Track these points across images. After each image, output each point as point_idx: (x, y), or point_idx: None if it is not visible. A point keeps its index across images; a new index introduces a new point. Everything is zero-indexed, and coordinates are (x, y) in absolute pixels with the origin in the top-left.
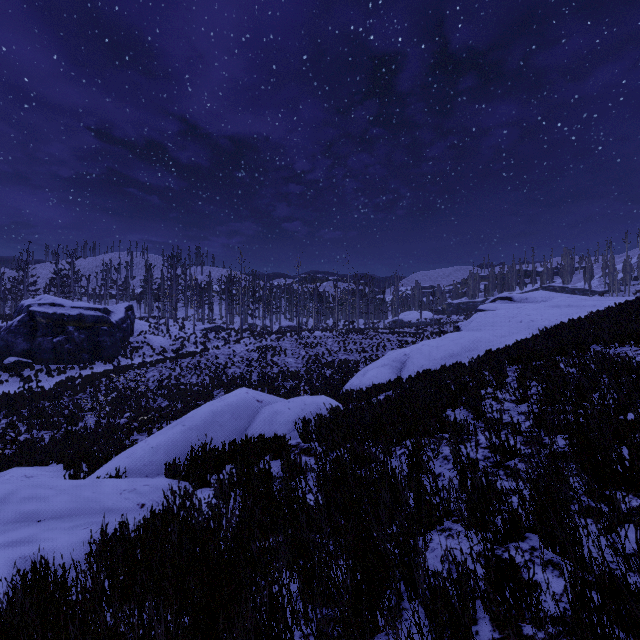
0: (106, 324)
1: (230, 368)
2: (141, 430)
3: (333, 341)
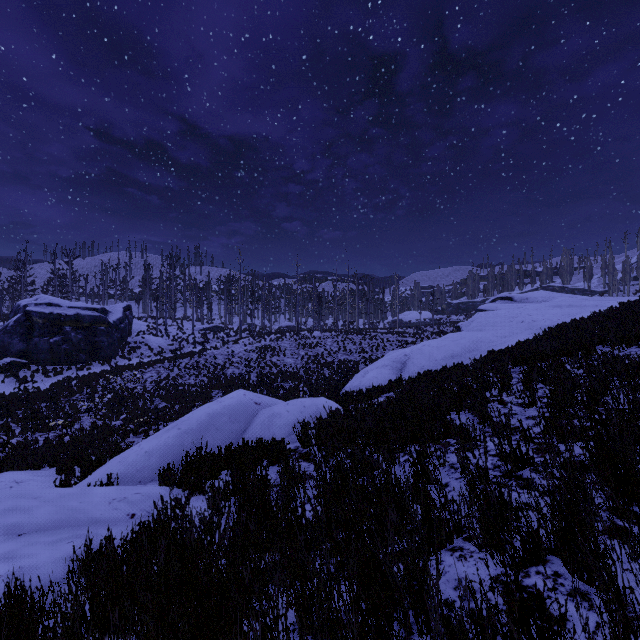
0: (104, 324)
1: (229, 368)
2: (137, 432)
3: (332, 341)
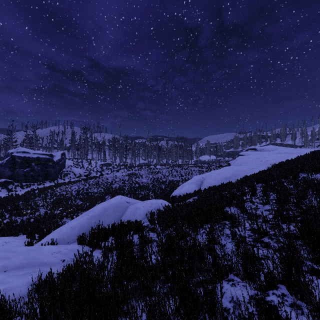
0: (51, 162)
1: (114, 184)
2: (68, 216)
3: (166, 170)
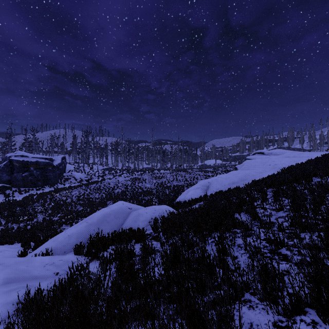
0: (51, 166)
1: (116, 189)
2: (67, 223)
3: (170, 175)
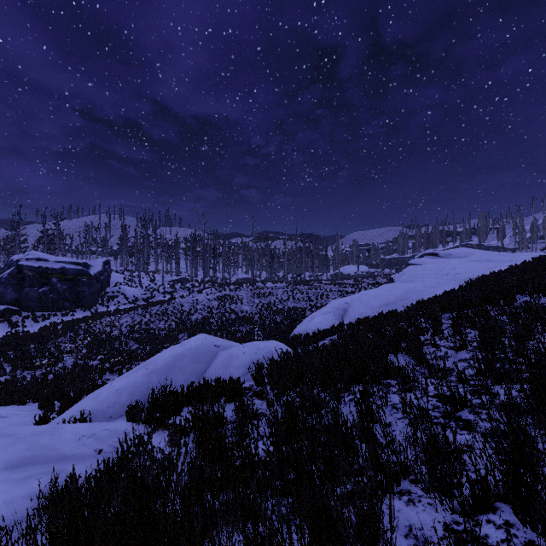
0: (85, 276)
1: (193, 315)
2: (113, 370)
3: (283, 291)
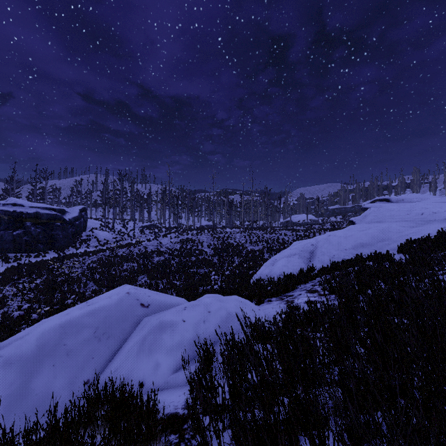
0: (59, 221)
1: (156, 256)
2: None
3: (240, 235)
